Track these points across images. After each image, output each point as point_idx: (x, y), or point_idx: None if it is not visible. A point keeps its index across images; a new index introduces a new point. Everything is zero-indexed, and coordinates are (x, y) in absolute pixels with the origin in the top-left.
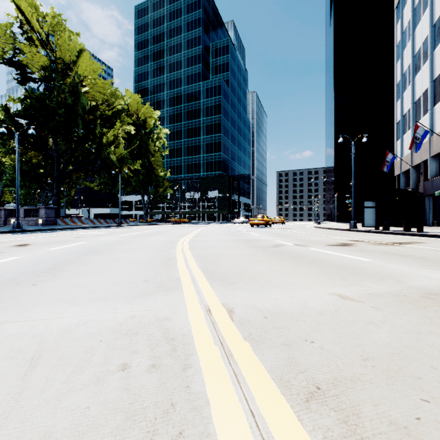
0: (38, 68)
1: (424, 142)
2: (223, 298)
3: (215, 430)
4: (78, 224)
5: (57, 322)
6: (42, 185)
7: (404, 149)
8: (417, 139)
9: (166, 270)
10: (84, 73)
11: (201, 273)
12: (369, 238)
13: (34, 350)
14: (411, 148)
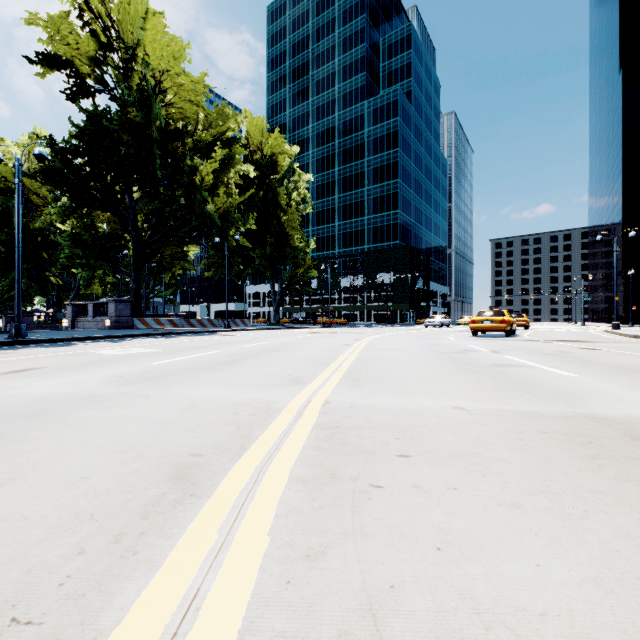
0: (89, 63)
1: None
2: None
3: None
4: (166, 327)
5: None
6: (116, 265)
7: None
8: None
9: None
10: (160, 62)
11: None
12: None
13: None
14: None
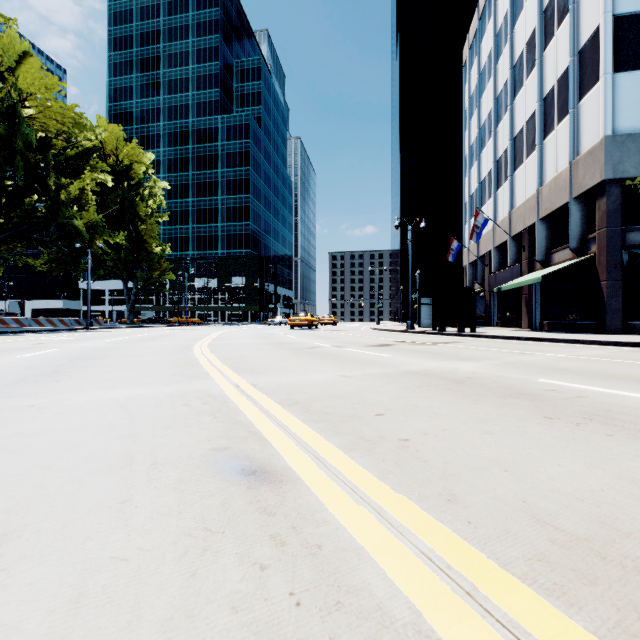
0: None
1: (489, 230)
2: (249, 380)
3: (243, 412)
4: (11, 326)
5: (117, 395)
6: None
7: None
8: (477, 228)
9: (191, 368)
10: (30, 88)
11: (228, 368)
12: (417, 339)
13: (116, 404)
14: (472, 237)
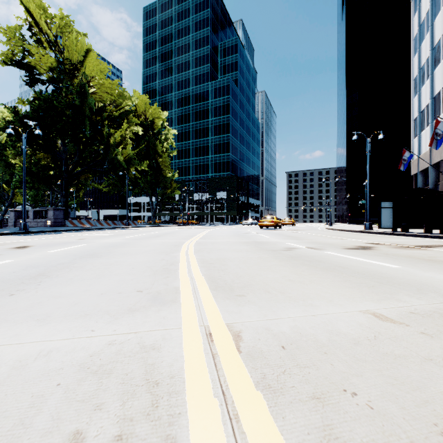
0: (46, 69)
1: None
2: (229, 316)
3: None
4: (86, 225)
5: (13, 351)
6: (51, 186)
7: (422, 147)
8: (438, 136)
9: (165, 277)
10: (92, 73)
11: (205, 281)
12: (388, 240)
13: None
14: (431, 144)
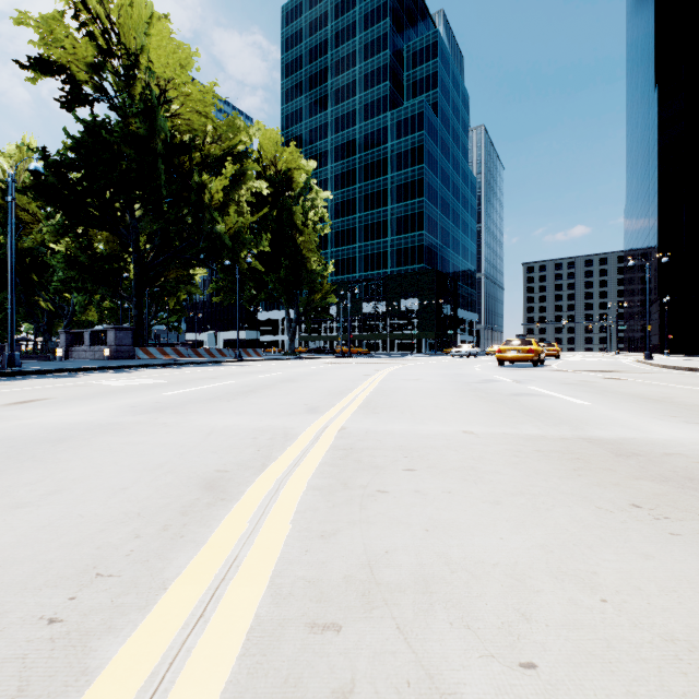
0: (87, 69)
1: None
2: None
3: None
4: (171, 357)
5: None
6: (115, 290)
7: None
8: None
9: None
10: (165, 70)
11: None
12: None
13: None
14: None
